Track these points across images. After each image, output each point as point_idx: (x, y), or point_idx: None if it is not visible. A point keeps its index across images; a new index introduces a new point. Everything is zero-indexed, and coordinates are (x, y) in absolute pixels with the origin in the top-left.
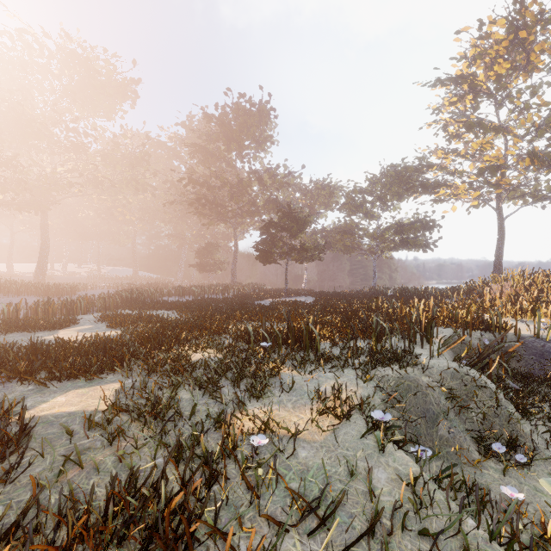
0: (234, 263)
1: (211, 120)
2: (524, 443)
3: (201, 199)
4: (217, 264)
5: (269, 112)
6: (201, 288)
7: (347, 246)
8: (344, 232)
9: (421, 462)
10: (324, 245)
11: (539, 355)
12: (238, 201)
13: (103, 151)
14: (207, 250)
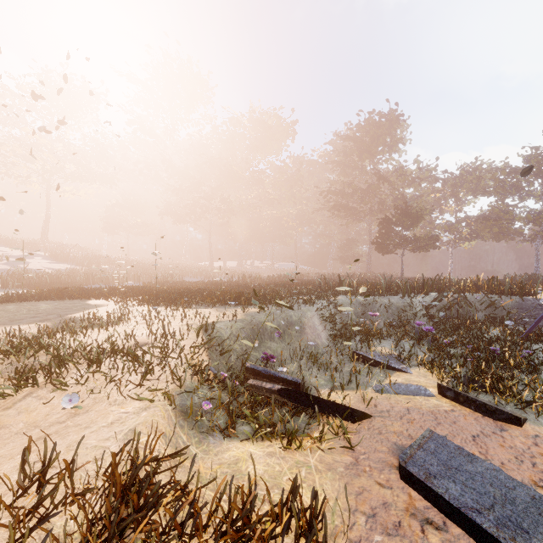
0: (369, 255)
1: (346, 140)
2: (408, 323)
3: (336, 206)
4: (355, 257)
5: (398, 118)
6: (333, 274)
7: (498, 233)
8: (485, 218)
9: (320, 298)
10: (437, 235)
11: (526, 309)
12: (367, 203)
13: (273, 180)
14: (347, 246)
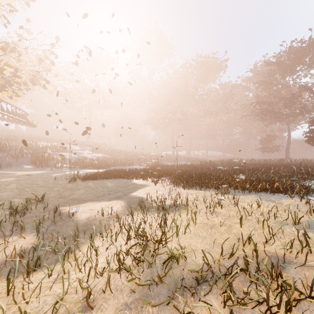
0: (287, 146)
1: (270, 65)
2: None
3: (263, 111)
4: (274, 147)
5: None
6: (265, 160)
7: None
8: None
9: None
10: None
11: None
12: (291, 108)
13: (212, 99)
14: (267, 140)
